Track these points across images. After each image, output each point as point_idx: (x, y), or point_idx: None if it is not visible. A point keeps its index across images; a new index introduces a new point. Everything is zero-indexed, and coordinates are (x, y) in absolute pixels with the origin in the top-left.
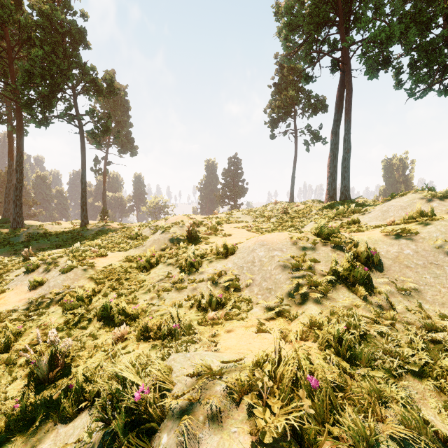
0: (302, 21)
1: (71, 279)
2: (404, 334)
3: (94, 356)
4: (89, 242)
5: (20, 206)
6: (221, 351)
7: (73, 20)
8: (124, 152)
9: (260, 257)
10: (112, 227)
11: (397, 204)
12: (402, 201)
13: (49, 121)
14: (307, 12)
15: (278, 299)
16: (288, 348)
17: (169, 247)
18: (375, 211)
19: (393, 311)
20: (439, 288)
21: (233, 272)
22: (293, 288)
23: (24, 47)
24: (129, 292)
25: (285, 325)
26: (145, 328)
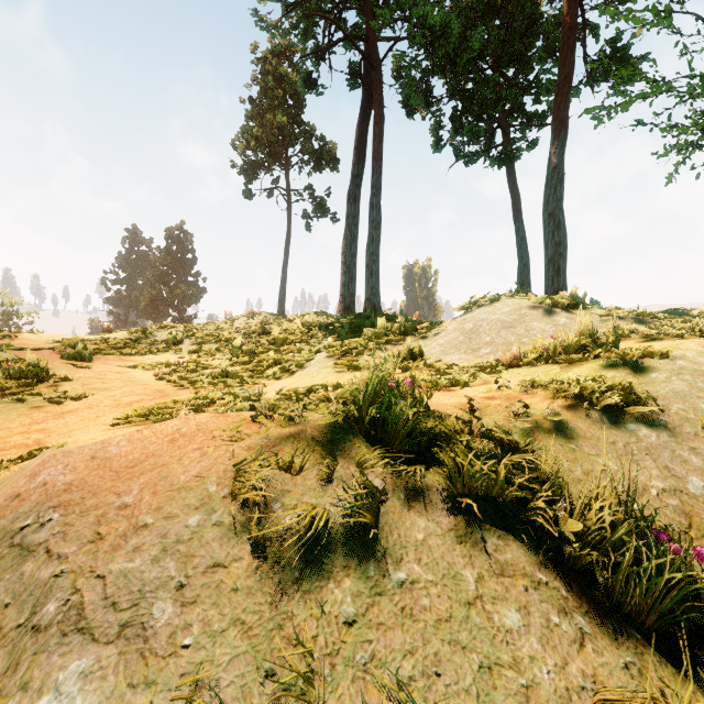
0: None
1: None
2: None
3: None
4: None
5: None
6: None
7: None
8: None
9: None
10: None
11: (494, 318)
12: (499, 311)
13: None
14: None
15: None
16: None
17: None
18: (448, 331)
19: None
20: None
21: None
22: None
23: None
24: None
25: None
26: None
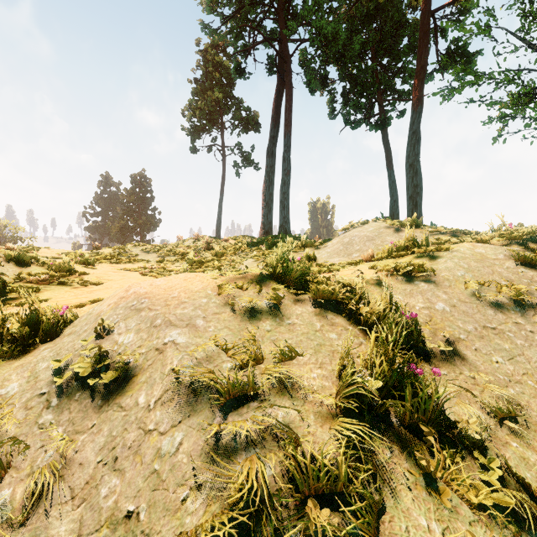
0: None
1: None
2: None
3: None
4: None
5: None
6: None
7: None
8: None
9: (118, 354)
10: None
11: (362, 234)
12: (366, 230)
13: None
14: None
15: None
16: None
17: None
18: (333, 243)
19: None
20: (535, 387)
21: (1, 425)
22: (231, 518)
23: None
24: None
25: None
26: None
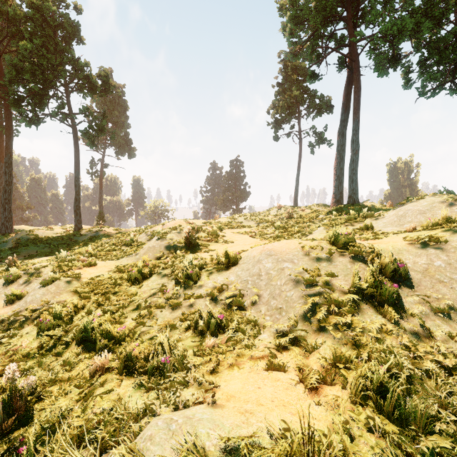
0: (308, 15)
1: (51, 293)
2: (452, 372)
3: (66, 395)
4: (80, 249)
5: (9, 210)
6: (222, 404)
7: (65, 13)
8: (122, 154)
9: (267, 270)
10: (107, 233)
11: (415, 208)
12: (420, 205)
13: (40, 120)
14: (314, 5)
15: (291, 322)
16: (310, 398)
17: (165, 255)
18: (390, 215)
19: (432, 339)
20: None
21: (236, 287)
22: (309, 308)
23: (12, 41)
24: (116, 309)
25: (301, 359)
26: (129, 359)
